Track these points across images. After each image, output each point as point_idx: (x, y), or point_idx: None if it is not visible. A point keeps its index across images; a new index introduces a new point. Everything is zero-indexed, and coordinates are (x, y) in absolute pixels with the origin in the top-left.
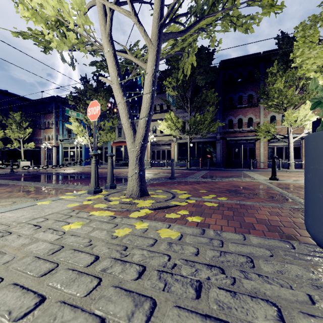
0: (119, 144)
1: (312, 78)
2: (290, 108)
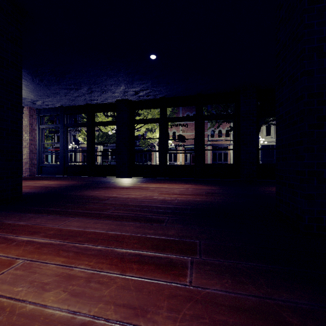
0: (55, 149)
1: None
2: (153, 130)
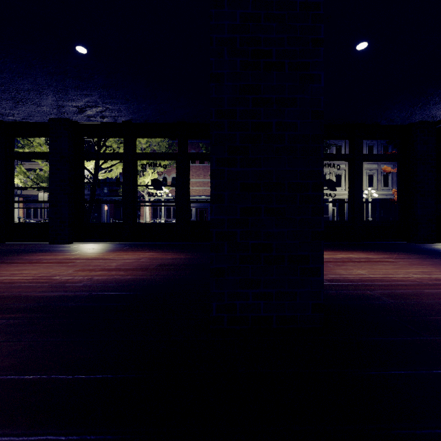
0: None
1: (159, 150)
2: (141, 174)
